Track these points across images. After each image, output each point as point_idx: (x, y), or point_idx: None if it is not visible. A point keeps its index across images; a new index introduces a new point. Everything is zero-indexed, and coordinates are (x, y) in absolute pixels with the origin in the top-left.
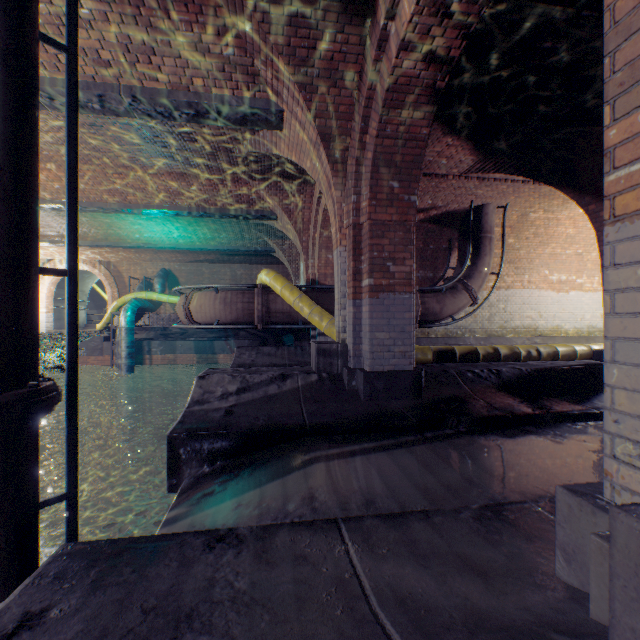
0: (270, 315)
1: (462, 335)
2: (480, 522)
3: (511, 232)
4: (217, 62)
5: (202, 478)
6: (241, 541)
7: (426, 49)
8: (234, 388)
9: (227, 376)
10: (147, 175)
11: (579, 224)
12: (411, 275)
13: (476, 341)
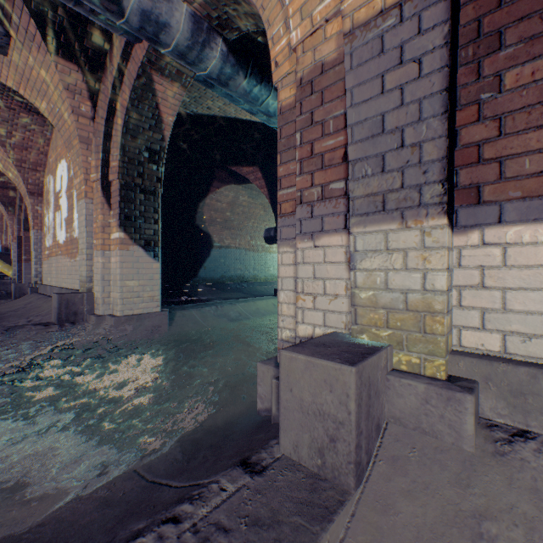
0: None
1: None
2: None
3: None
4: None
5: None
6: None
7: None
8: None
9: None
10: None
11: None
12: None
13: None
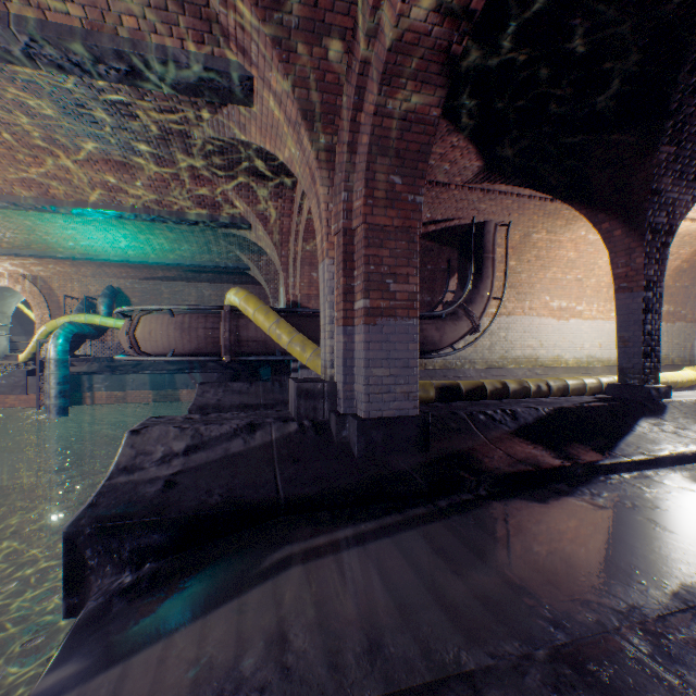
0: (241, 344)
1: (462, 366)
2: None
3: (513, 254)
4: None
5: (117, 597)
6: None
7: None
8: (182, 446)
9: (173, 429)
10: (75, 161)
11: (580, 248)
12: (416, 296)
13: (476, 373)
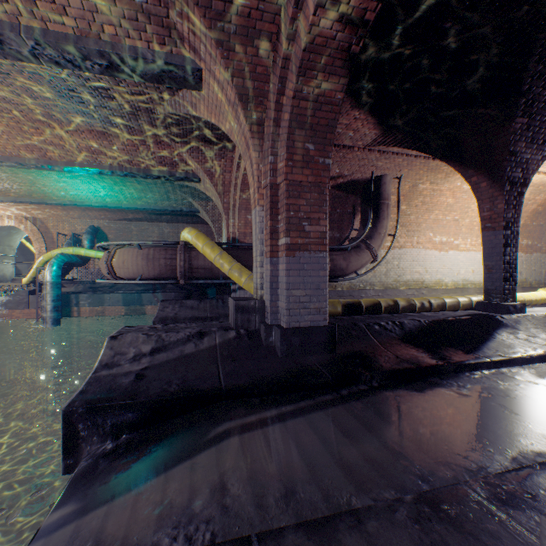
0: (192, 271)
1: (364, 288)
2: (420, 526)
3: (404, 200)
4: (129, 9)
5: (102, 458)
6: None
7: (343, 8)
8: (148, 348)
9: (142, 335)
10: (66, 131)
11: (457, 195)
12: (325, 235)
13: (375, 293)
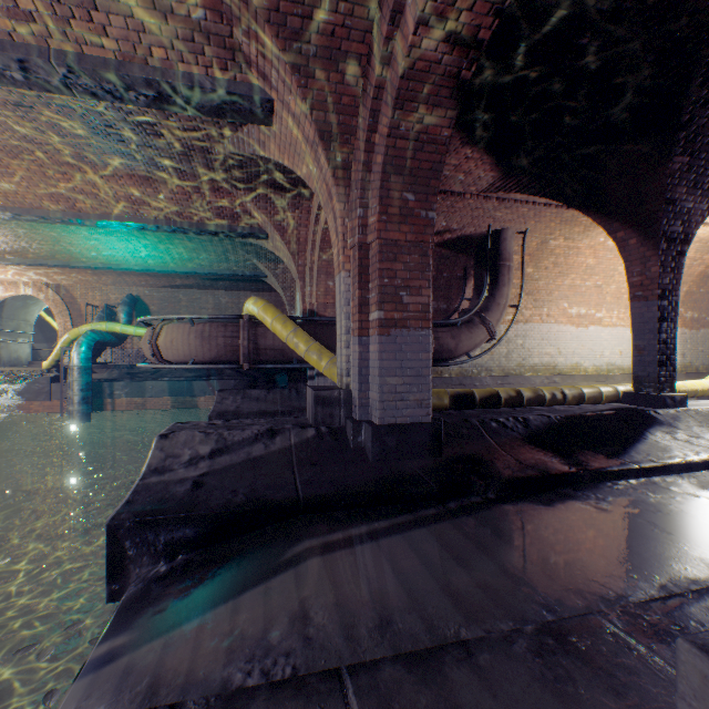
0: (259, 352)
1: (478, 374)
2: (542, 660)
3: (530, 261)
4: (184, 27)
5: (154, 583)
6: None
7: (451, 26)
8: (207, 450)
9: (198, 434)
10: (101, 177)
11: (599, 254)
12: (429, 307)
13: (493, 381)
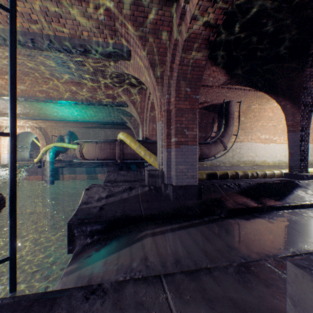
0: (124, 155)
1: (219, 165)
2: (239, 275)
3: (242, 114)
4: (95, 23)
5: (86, 246)
6: (105, 293)
7: (205, 19)
8: (104, 195)
9: (101, 188)
10: (60, 83)
11: (274, 111)
12: (196, 136)
13: (226, 168)
